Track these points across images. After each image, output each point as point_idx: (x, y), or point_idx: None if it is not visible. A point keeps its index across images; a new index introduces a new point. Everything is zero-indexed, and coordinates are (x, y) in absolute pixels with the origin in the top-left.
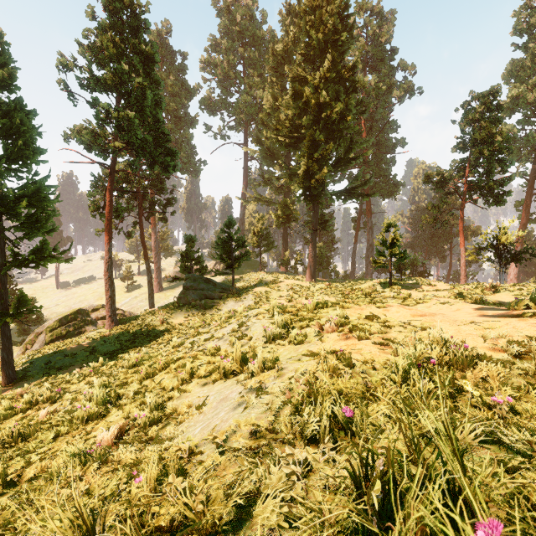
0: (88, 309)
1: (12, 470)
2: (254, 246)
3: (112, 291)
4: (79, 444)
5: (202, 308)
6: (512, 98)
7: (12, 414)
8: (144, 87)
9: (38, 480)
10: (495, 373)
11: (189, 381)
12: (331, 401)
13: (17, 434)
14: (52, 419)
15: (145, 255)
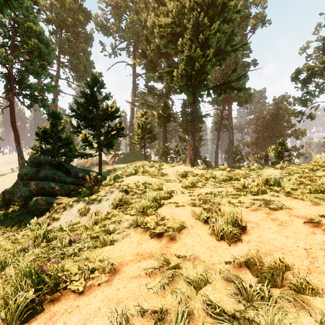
0: None
1: None
2: (138, 138)
3: None
4: None
5: (29, 213)
6: None
7: None
8: None
9: None
10: None
11: None
12: None
13: None
14: None
15: (15, 139)
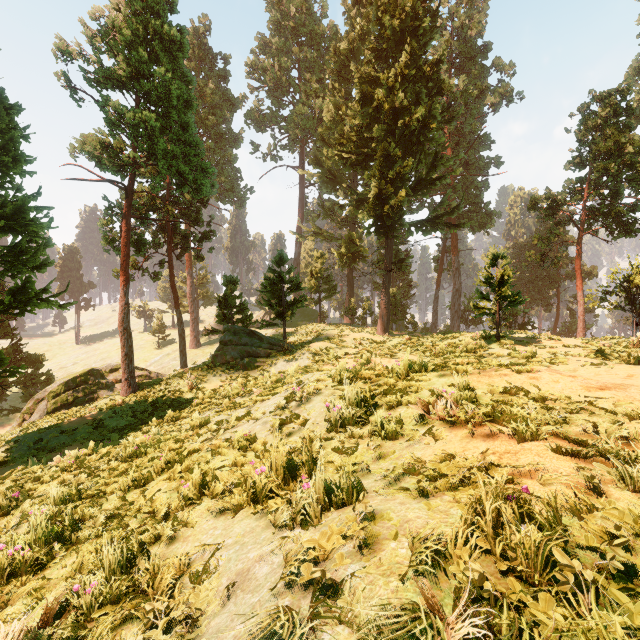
0: (105, 369)
1: None
2: (311, 291)
3: (129, 347)
4: None
5: (243, 369)
6: (639, 103)
7: None
8: (168, 80)
9: None
10: None
11: (196, 502)
12: None
13: None
14: None
15: (175, 301)
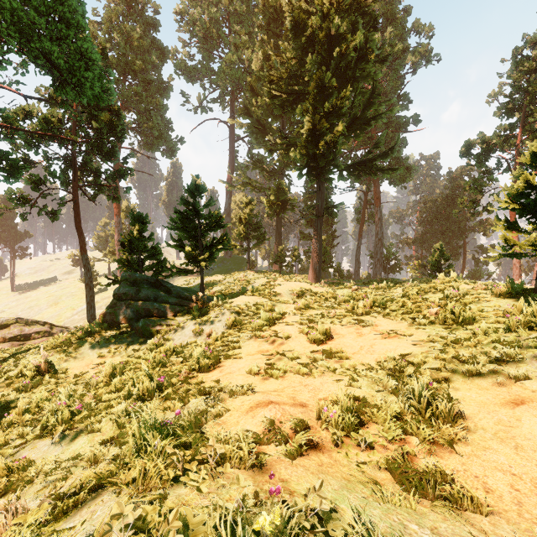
0: None
1: None
2: (240, 238)
3: None
4: None
5: (138, 335)
6: None
7: None
8: None
9: None
10: None
11: None
12: None
13: None
14: None
15: (81, 245)
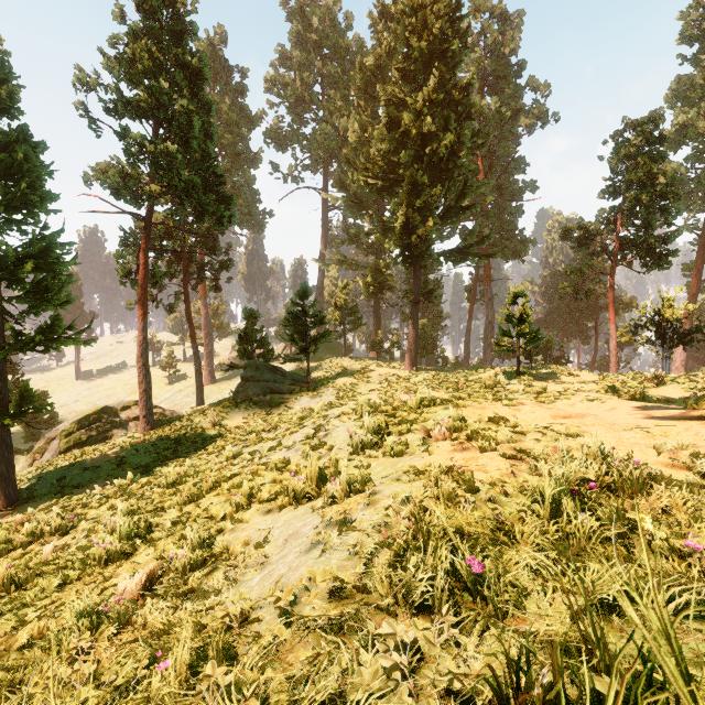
0: (116, 407)
1: (0, 632)
2: (335, 324)
3: (148, 383)
4: (94, 595)
5: (266, 406)
6: (679, 127)
7: (8, 550)
8: (190, 112)
9: (34, 648)
10: (680, 502)
11: (247, 507)
12: (449, 547)
13: (9, 580)
14: (59, 558)
15: (192, 335)
